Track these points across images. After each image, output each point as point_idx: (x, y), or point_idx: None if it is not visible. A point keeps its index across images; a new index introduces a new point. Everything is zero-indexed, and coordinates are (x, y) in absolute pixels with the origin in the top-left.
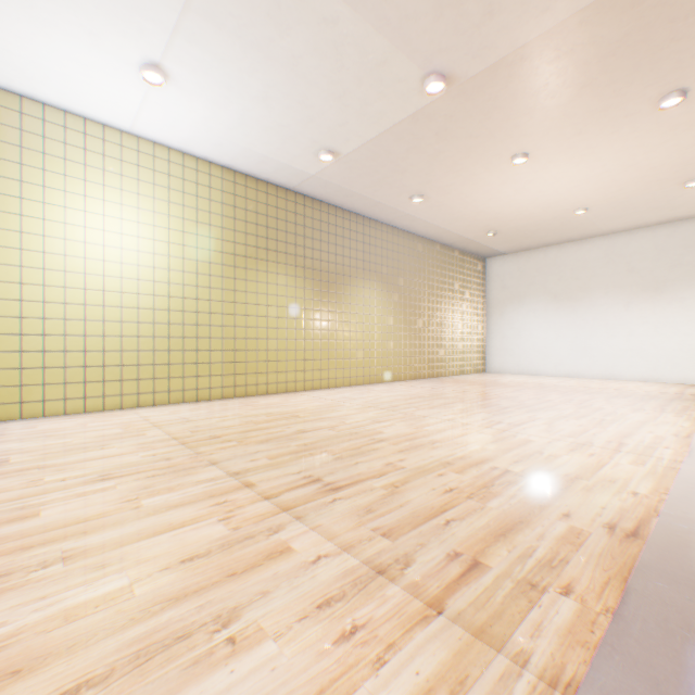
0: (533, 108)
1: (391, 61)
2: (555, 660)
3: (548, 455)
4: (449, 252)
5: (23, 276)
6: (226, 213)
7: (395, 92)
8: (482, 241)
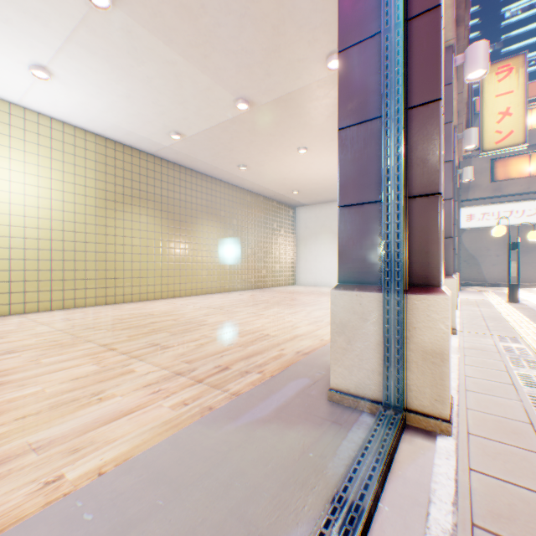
0: (305, 124)
1: (215, 89)
2: (241, 389)
3: (297, 327)
4: (271, 202)
5: None
6: (101, 168)
7: (220, 105)
8: (293, 196)
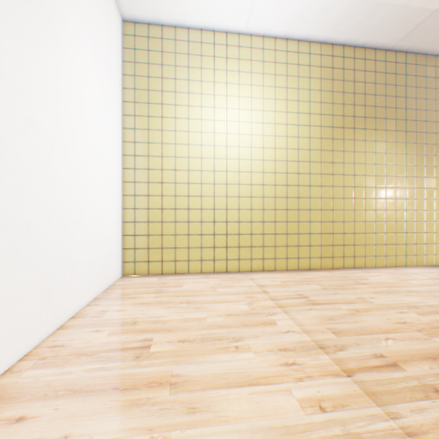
0: None
1: None
2: None
3: None
4: None
5: (175, 164)
6: (323, 88)
7: None
8: None
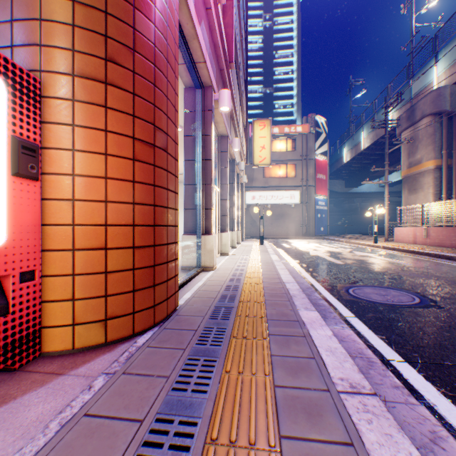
0: None
1: None
2: None
3: None
4: None
5: None
6: None
7: None
8: None
